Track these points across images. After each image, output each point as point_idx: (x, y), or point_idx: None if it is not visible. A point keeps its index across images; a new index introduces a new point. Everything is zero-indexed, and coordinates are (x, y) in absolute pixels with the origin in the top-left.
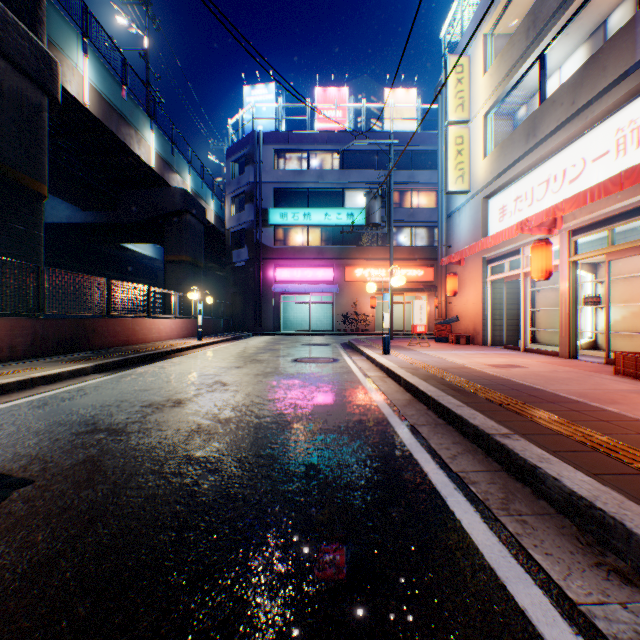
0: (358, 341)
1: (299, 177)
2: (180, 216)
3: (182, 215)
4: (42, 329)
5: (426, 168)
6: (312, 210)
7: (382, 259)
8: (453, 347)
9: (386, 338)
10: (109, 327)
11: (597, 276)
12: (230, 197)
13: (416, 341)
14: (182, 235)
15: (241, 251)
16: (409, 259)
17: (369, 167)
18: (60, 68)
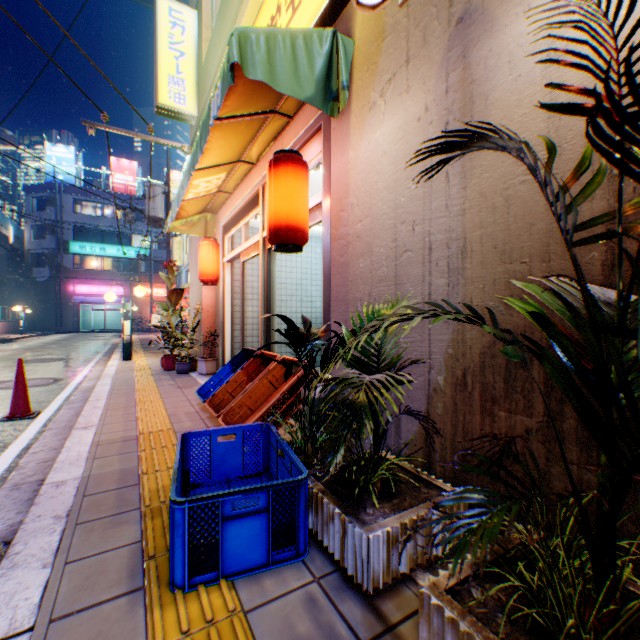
0: None
1: (97, 221)
2: None
3: None
4: None
5: None
6: (108, 246)
7: (162, 282)
8: None
9: None
10: None
11: None
12: (31, 225)
13: None
14: None
15: (43, 269)
16: None
17: None
18: None
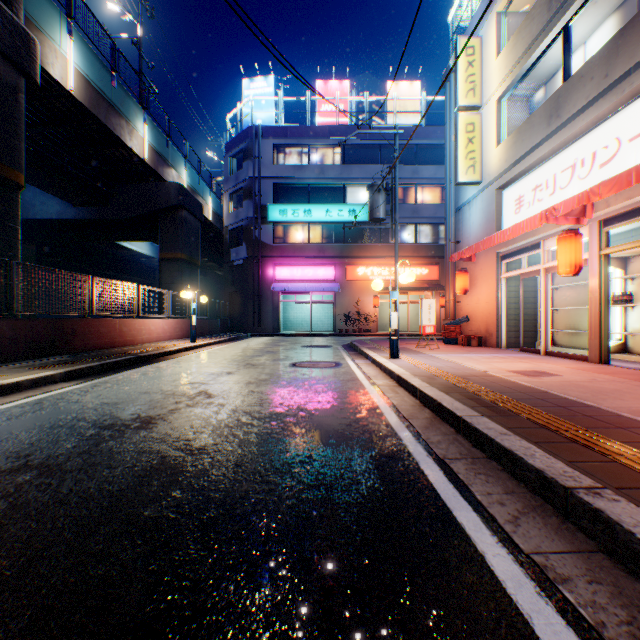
0: (361, 343)
1: (299, 172)
2: (175, 212)
3: (177, 211)
4: (11, 330)
5: (431, 163)
6: (313, 206)
7: (385, 257)
8: (465, 350)
9: (394, 340)
10: (92, 328)
11: (627, 272)
12: (228, 193)
13: (423, 343)
14: (177, 232)
15: (239, 249)
16: (413, 257)
17: (372, 162)
18: (39, 47)
